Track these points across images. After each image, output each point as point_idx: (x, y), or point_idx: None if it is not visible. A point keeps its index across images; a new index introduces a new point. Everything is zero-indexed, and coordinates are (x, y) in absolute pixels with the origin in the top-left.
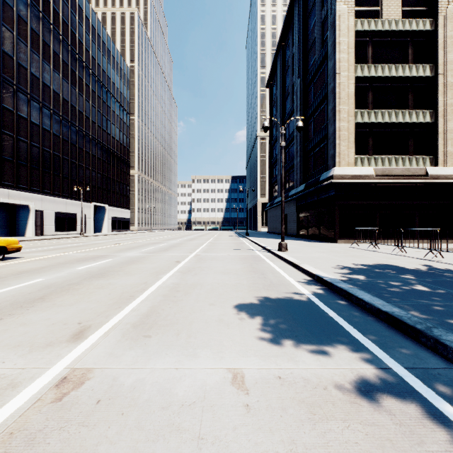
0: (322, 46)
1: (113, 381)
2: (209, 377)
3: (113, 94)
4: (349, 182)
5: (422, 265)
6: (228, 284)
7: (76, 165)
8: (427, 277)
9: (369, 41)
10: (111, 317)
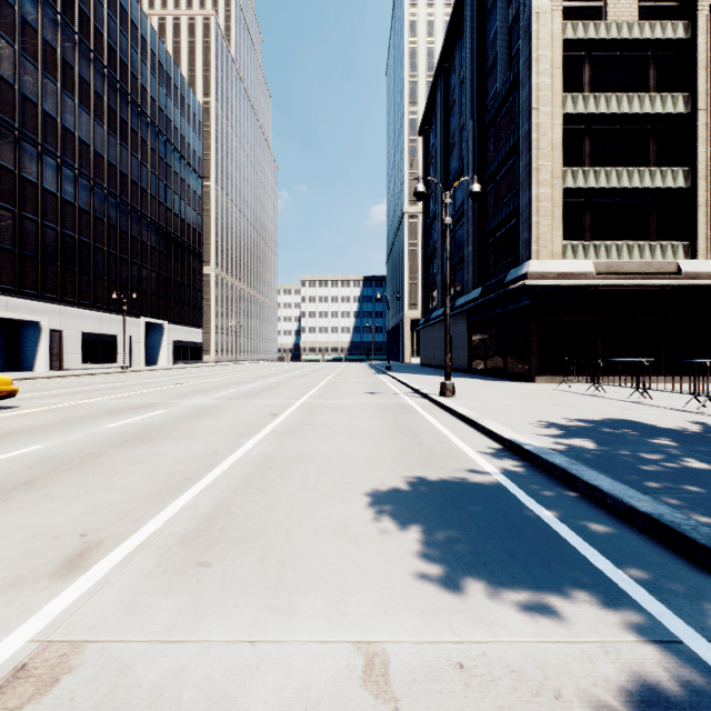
0: (509, 66)
1: (119, 677)
2: (318, 665)
3: (176, 146)
4: (553, 284)
5: (685, 422)
6: (357, 456)
7: (116, 258)
8: (699, 443)
9: (585, 56)
10: (144, 522)
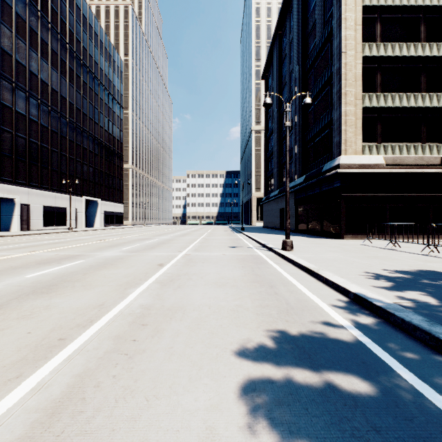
0: (324, 27)
1: None
2: None
3: (106, 86)
4: (357, 172)
5: None
6: (224, 309)
7: (66, 157)
8: None
9: (377, 18)
10: None
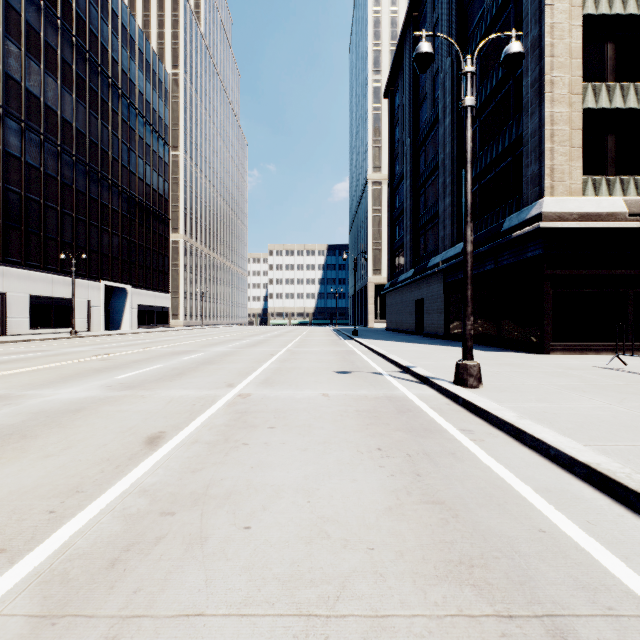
0: None
1: None
2: None
3: (141, 110)
4: (576, 227)
5: None
6: None
7: (71, 218)
8: None
9: None
10: None
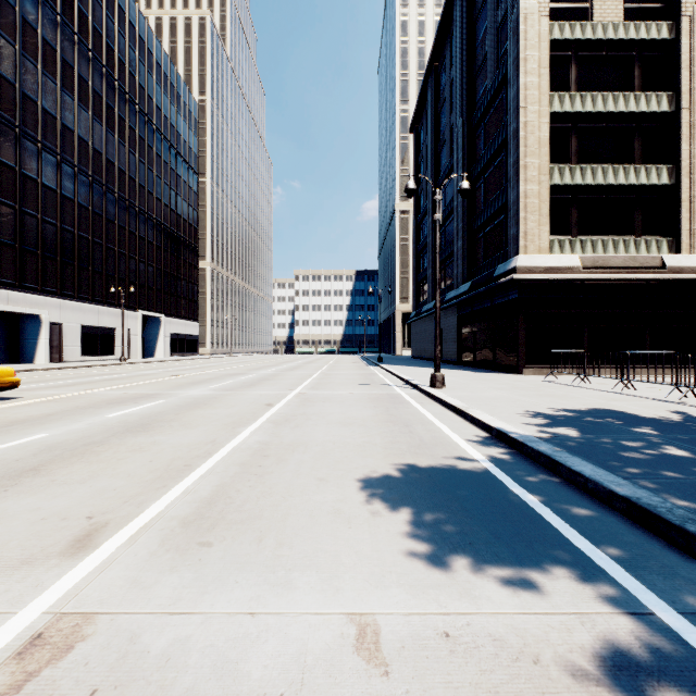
0: (498, 65)
1: (129, 644)
2: (314, 634)
3: (173, 143)
4: (541, 278)
5: (666, 411)
6: (350, 444)
7: (114, 252)
8: (679, 431)
9: (572, 56)
10: (147, 505)
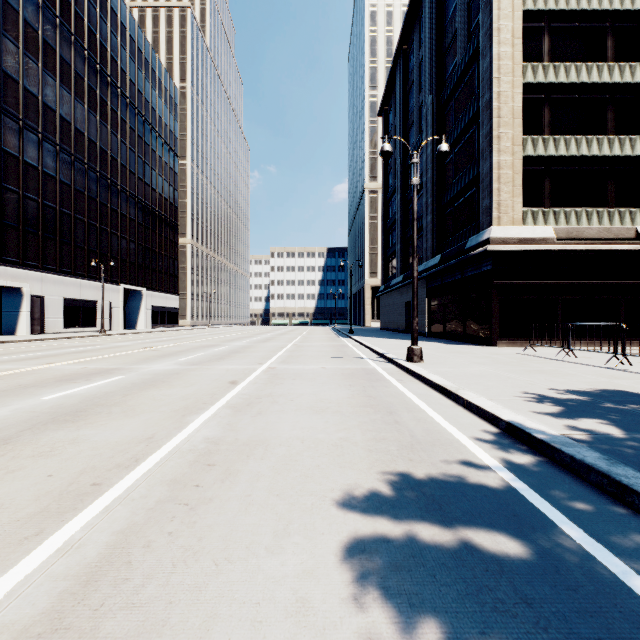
0: (468, 40)
1: None
2: None
3: (154, 126)
4: (515, 249)
5: None
6: (323, 444)
7: (96, 228)
8: None
9: (544, 27)
10: None
